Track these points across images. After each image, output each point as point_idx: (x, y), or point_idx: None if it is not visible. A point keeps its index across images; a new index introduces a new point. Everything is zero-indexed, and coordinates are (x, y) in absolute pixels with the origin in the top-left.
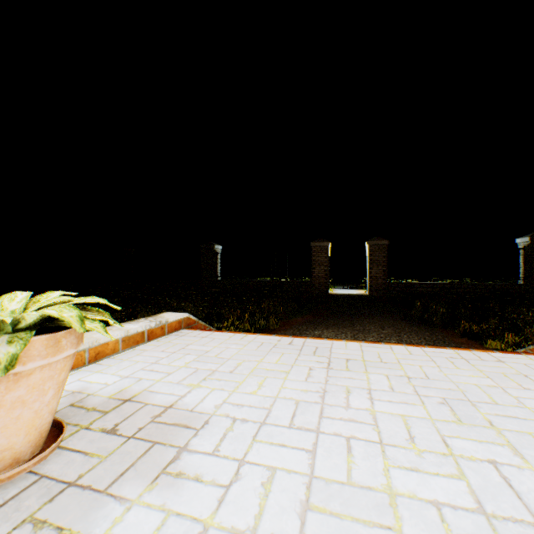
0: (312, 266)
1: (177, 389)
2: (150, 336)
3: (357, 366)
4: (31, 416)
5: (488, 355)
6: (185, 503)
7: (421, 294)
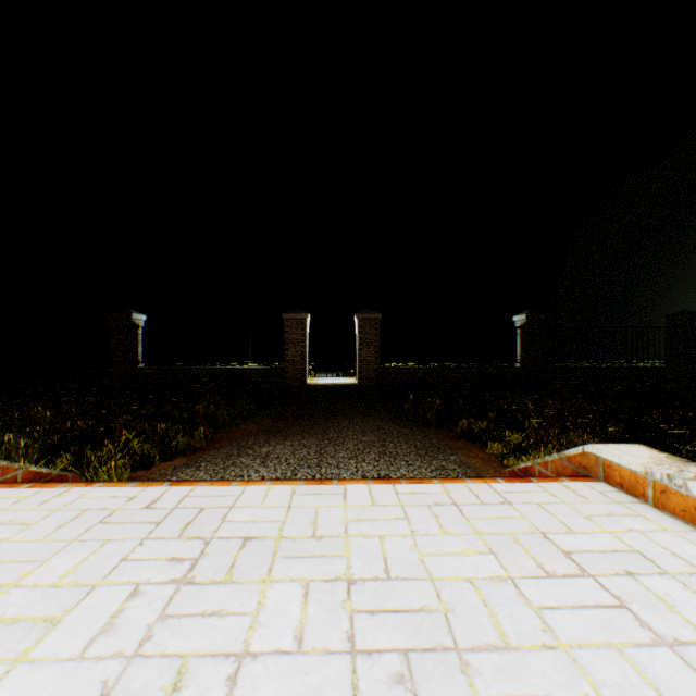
0: (285, 347)
1: None
2: None
3: (256, 561)
4: None
5: (490, 491)
6: None
7: (419, 382)
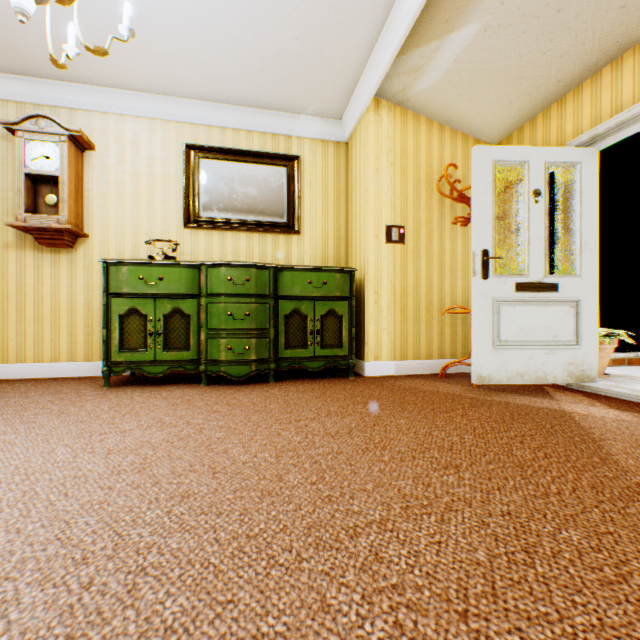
0: None
1: None
2: (628, 363)
3: None
4: (603, 363)
5: None
6: None
7: None
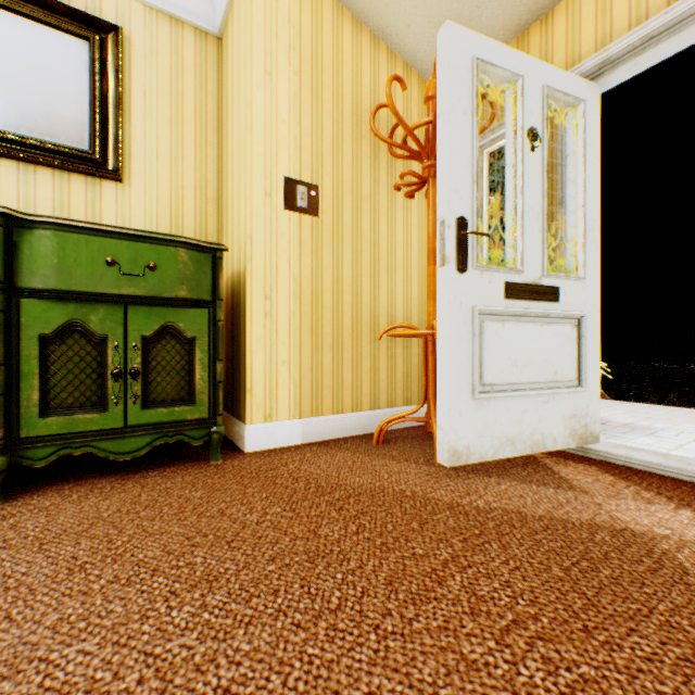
0: None
1: (626, 419)
2: None
3: None
4: None
5: None
6: (667, 440)
7: None
